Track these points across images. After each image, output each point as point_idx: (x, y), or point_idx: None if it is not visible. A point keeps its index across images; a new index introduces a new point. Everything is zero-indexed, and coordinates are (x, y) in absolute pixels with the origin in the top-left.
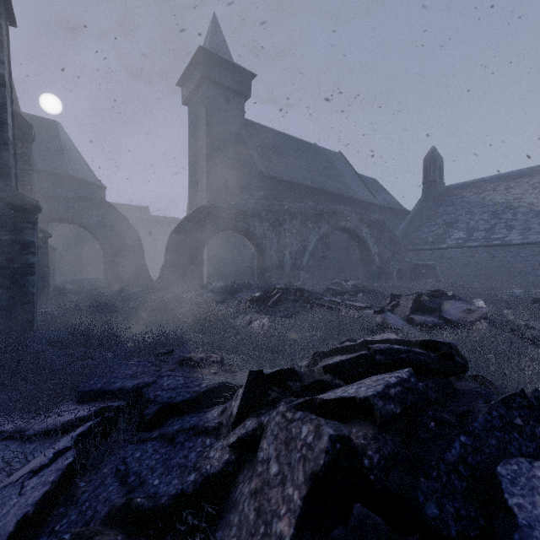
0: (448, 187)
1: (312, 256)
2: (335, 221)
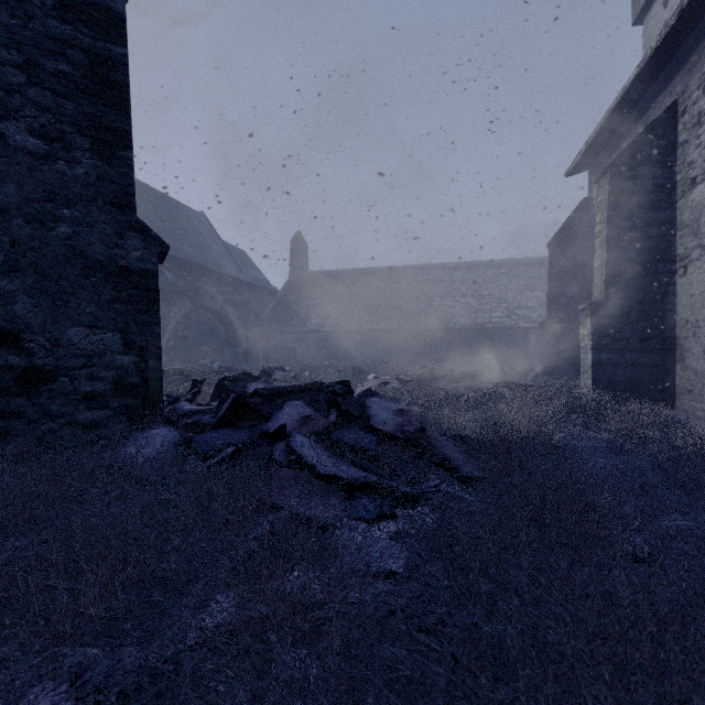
0: (311, 273)
1: (173, 337)
2: (199, 300)
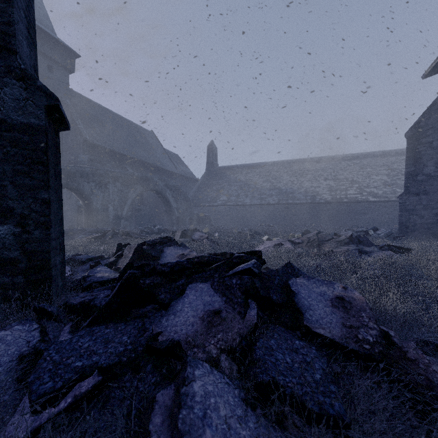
0: (220, 167)
1: (130, 209)
2: (147, 185)
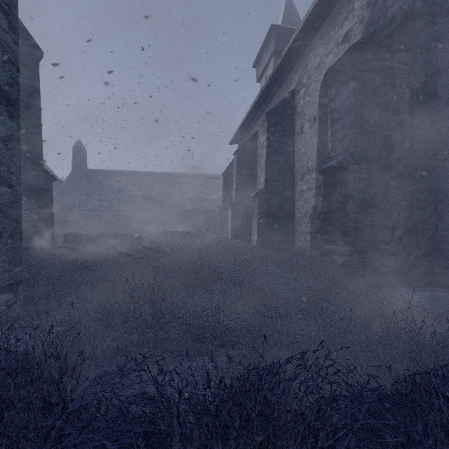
0: (89, 170)
1: None
2: None
